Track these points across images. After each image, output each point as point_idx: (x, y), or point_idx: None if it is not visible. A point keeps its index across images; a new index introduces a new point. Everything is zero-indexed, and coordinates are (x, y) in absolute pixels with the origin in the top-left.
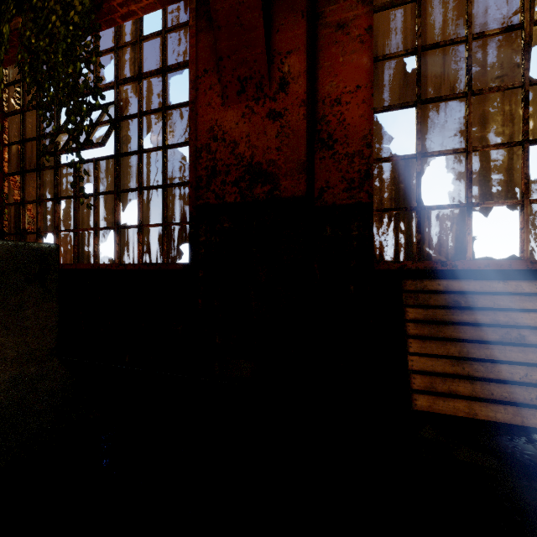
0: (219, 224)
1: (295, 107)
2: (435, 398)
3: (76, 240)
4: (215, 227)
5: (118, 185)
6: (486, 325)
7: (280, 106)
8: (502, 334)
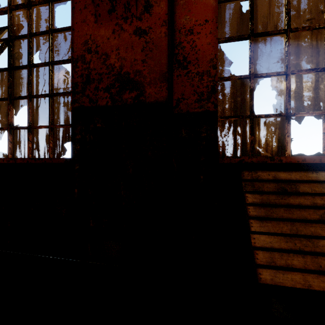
0: (92, 124)
1: (158, 26)
2: (275, 272)
3: None
4: (89, 127)
5: (11, 93)
6: (305, 206)
7: (145, 25)
8: (321, 214)
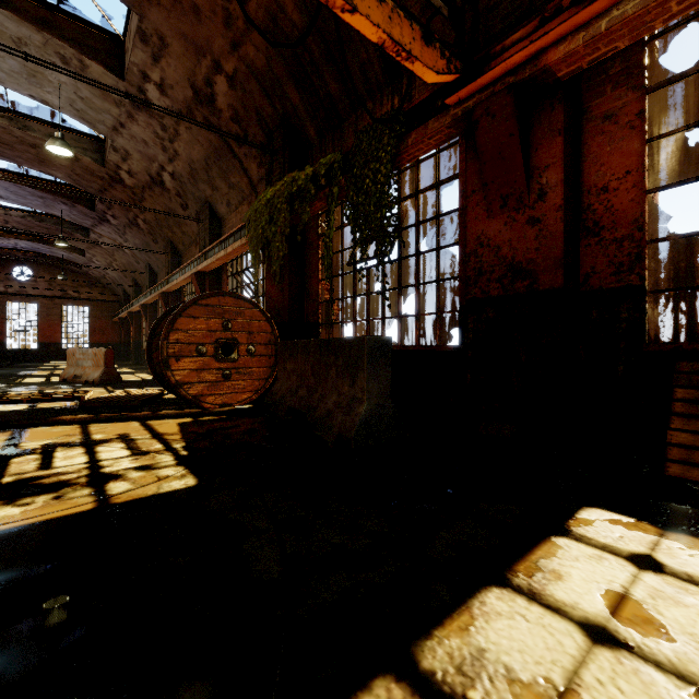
0: (484, 314)
1: (552, 213)
2: (689, 468)
3: (368, 327)
4: (481, 317)
5: (400, 283)
6: None
7: (538, 213)
8: None
